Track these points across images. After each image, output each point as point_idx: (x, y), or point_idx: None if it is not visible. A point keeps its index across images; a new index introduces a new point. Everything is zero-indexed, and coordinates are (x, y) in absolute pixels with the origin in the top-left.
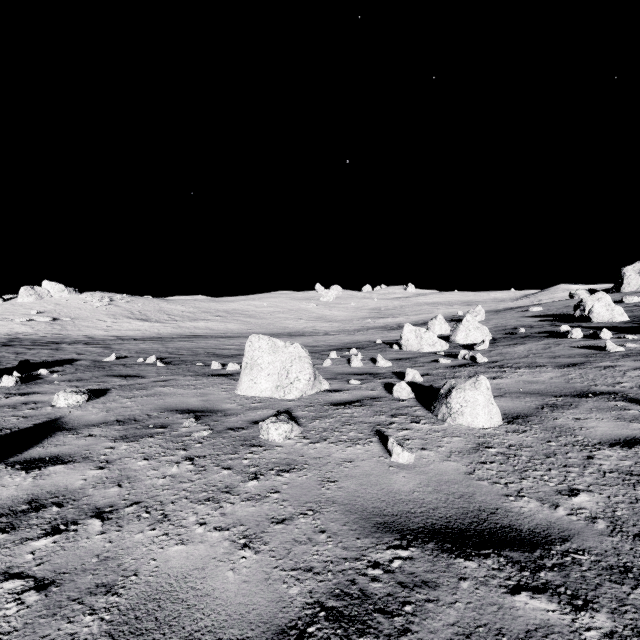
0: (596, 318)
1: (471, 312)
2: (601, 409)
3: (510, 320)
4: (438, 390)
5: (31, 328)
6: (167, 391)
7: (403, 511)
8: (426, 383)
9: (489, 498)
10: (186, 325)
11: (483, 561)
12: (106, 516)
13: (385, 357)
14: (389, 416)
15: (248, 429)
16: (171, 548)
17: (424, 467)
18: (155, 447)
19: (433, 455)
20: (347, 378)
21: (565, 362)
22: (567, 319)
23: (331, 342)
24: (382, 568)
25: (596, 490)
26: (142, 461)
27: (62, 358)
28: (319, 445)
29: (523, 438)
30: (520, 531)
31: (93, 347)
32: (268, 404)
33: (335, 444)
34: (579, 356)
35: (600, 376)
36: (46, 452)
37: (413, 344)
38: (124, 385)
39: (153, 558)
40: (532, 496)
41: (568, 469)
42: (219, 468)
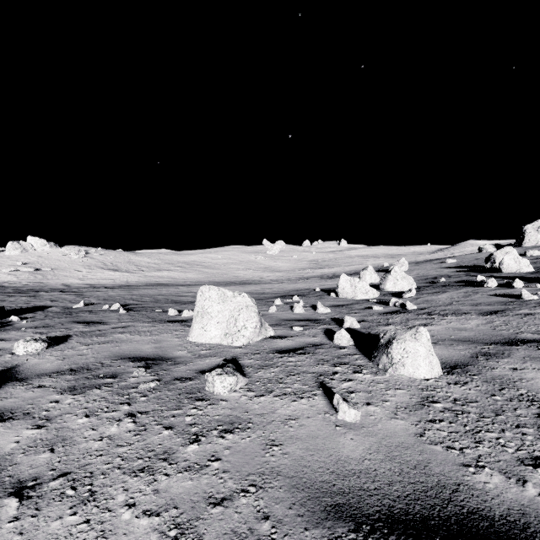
0: (506, 269)
1: (396, 264)
2: (534, 358)
3: (430, 270)
4: (375, 337)
5: (16, 277)
6: (124, 338)
7: (355, 487)
8: (363, 329)
9: (447, 469)
10: (151, 274)
11: None
12: (26, 494)
13: (324, 304)
14: (332, 365)
15: (195, 380)
16: None
17: (372, 427)
18: (99, 401)
19: (379, 411)
20: (290, 324)
21: (487, 309)
22: (479, 270)
23: (276, 290)
24: None
25: None
26: (83, 418)
27: (36, 305)
28: (264, 399)
29: (466, 391)
30: (492, 519)
31: (67, 294)
32: (217, 351)
33: (280, 398)
34: (498, 304)
35: (523, 323)
36: None
37: (348, 292)
38: (85, 331)
39: None
40: (493, 467)
41: (522, 430)
42: (160, 427)
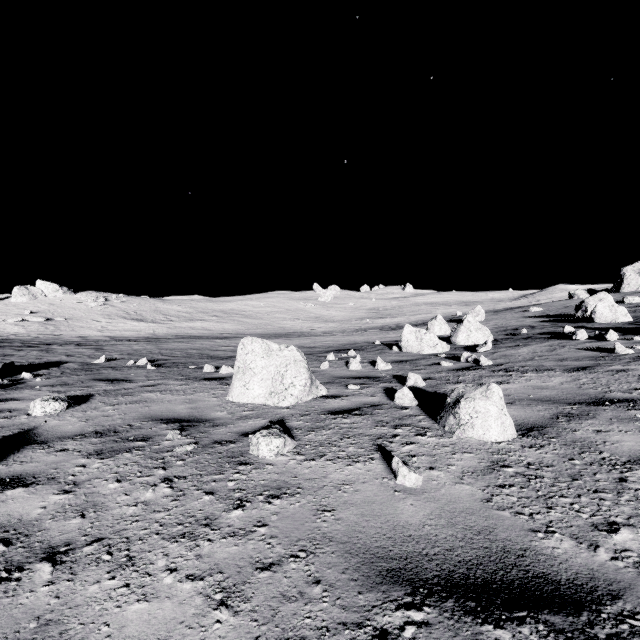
0: (599, 319)
1: (470, 312)
2: (622, 419)
3: (510, 320)
4: (442, 396)
5: (24, 328)
6: (154, 397)
7: (413, 552)
8: (429, 388)
9: (514, 534)
10: (182, 325)
11: (518, 629)
12: (59, 558)
13: (384, 359)
14: (391, 427)
15: (237, 443)
16: (130, 607)
17: (434, 492)
18: (131, 465)
19: (443, 476)
20: (345, 382)
21: (574, 365)
22: (569, 320)
23: (329, 343)
24: (391, 639)
25: (639, 524)
26: (114, 483)
27: (50, 360)
28: (315, 463)
29: (542, 455)
30: (558, 583)
31: (84, 348)
32: (261, 412)
33: (332, 462)
34: (587, 359)
35: (614, 381)
36: (8, 471)
37: (413, 346)
38: (109, 390)
39: (106, 622)
40: (564, 532)
41: (600, 495)
42: (200, 492)
